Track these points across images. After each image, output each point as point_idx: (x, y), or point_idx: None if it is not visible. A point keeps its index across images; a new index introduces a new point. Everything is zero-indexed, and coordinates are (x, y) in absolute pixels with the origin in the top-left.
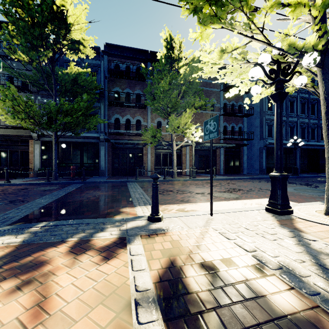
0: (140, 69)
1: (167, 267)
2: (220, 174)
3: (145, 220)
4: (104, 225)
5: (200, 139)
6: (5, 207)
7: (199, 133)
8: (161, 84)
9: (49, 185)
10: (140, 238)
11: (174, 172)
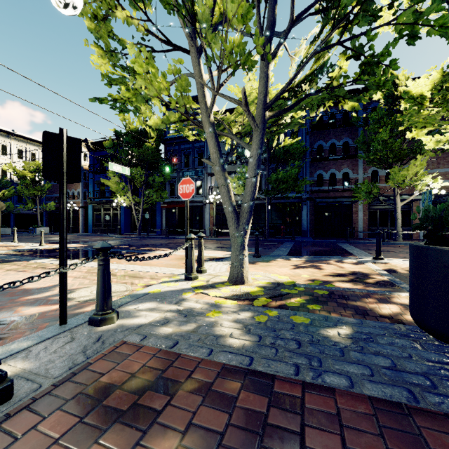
0: (348, 113)
1: (388, 269)
2: None
3: (371, 259)
4: (344, 258)
5: (442, 190)
6: (267, 250)
7: (438, 183)
8: (379, 135)
9: (267, 241)
10: (370, 263)
11: (397, 235)
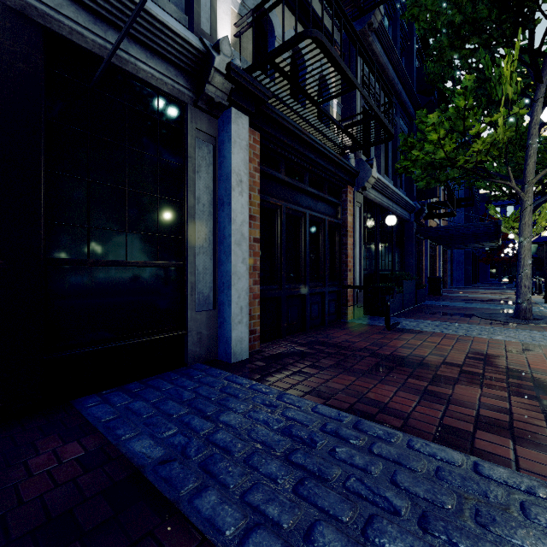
0: None
1: None
2: (447, 287)
3: None
4: None
5: None
6: None
7: None
8: None
9: None
10: None
11: None
